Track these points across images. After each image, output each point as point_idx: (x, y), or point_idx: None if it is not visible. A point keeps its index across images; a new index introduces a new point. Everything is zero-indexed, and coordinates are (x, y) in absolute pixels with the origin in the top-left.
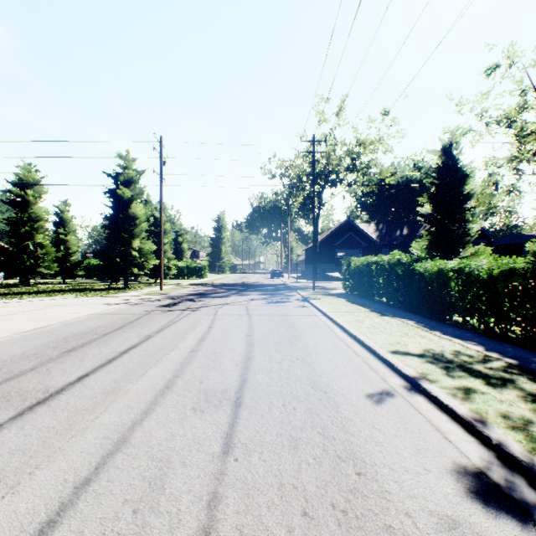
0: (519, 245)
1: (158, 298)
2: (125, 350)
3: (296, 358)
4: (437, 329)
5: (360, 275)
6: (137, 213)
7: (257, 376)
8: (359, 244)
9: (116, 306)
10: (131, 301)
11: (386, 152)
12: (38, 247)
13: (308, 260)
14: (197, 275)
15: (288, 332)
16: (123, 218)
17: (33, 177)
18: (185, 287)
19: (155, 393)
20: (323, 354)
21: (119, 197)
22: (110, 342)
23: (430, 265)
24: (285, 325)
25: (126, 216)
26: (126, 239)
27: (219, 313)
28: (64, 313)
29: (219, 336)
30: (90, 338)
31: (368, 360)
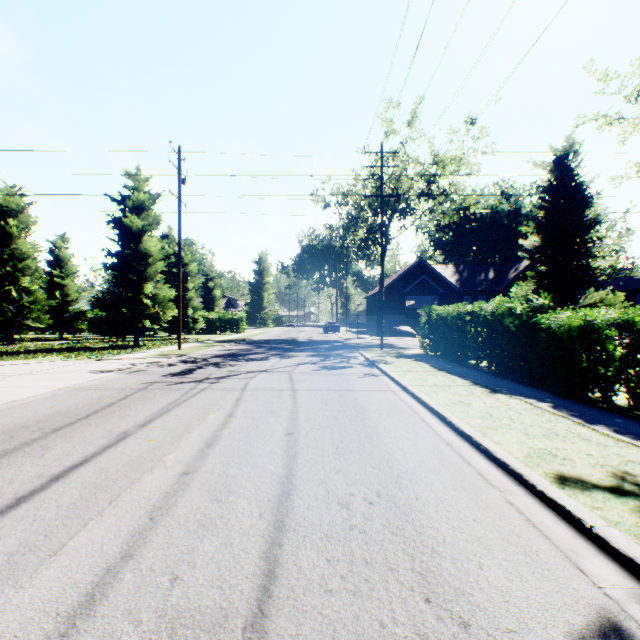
0: (632, 292)
1: (171, 362)
2: (63, 470)
3: (377, 494)
4: (597, 421)
5: (447, 331)
6: (151, 248)
7: (301, 554)
8: (435, 290)
9: (105, 376)
10: (130, 367)
11: (469, 173)
12: (23, 293)
13: (370, 311)
14: (232, 330)
15: (355, 426)
16: (131, 255)
17: (16, 203)
18: (213, 345)
19: (48, 629)
20: (425, 481)
21: (126, 227)
22: (49, 450)
23: (564, 316)
24: (348, 410)
25: (135, 253)
26: (135, 283)
27: (249, 387)
28: (19, 388)
29: (240, 434)
30: (21, 440)
31: (514, 498)
